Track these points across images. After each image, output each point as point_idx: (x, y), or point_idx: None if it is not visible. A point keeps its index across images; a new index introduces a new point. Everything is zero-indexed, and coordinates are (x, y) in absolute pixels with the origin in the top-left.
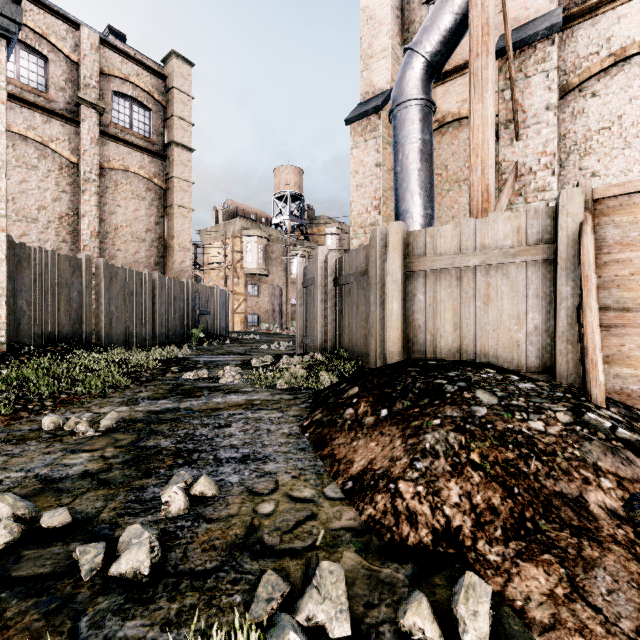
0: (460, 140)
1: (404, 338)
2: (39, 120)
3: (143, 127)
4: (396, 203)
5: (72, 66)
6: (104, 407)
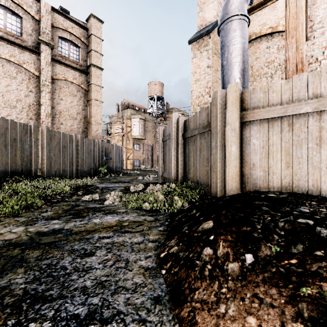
0: (261, 49)
1: (240, 174)
2: (17, 51)
3: (75, 57)
4: (223, 85)
5: (36, 22)
6: (6, 227)
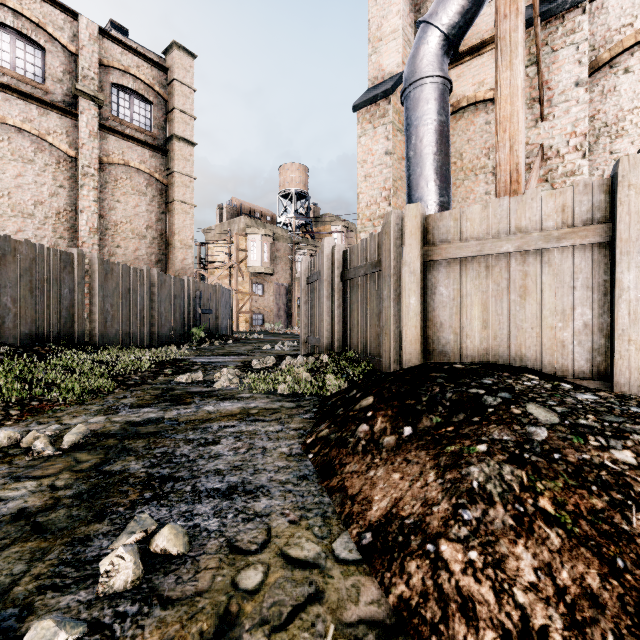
0: (476, 126)
1: (423, 337)
2: (35, 112)
3: (144, 121)
4: (409, 191)
5: (70, 57)
6: (77, 417)
